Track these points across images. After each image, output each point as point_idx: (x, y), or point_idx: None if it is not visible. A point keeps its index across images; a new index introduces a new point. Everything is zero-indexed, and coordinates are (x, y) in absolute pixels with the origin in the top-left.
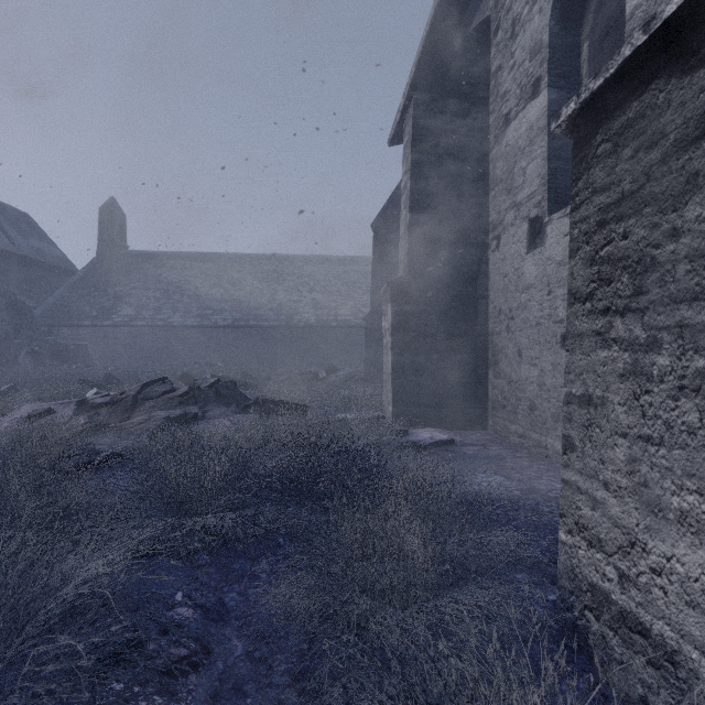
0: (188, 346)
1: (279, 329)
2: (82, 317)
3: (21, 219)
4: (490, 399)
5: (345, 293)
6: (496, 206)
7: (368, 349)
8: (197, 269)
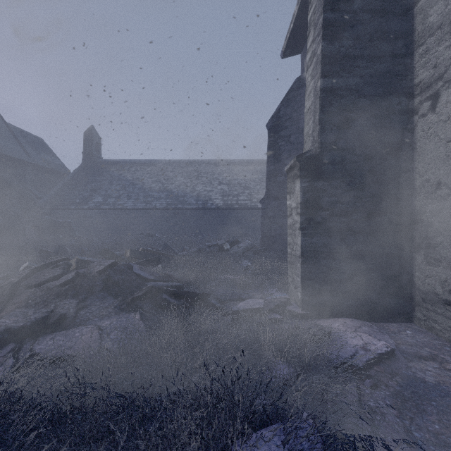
0: (137, 222)
1: (197, 210)
2: (70, 203)
3: (36, 141)
4: (418, 287)
5: (243, 185)
6: (429, 61)
7: (264, 226)
8: (144, 170)
